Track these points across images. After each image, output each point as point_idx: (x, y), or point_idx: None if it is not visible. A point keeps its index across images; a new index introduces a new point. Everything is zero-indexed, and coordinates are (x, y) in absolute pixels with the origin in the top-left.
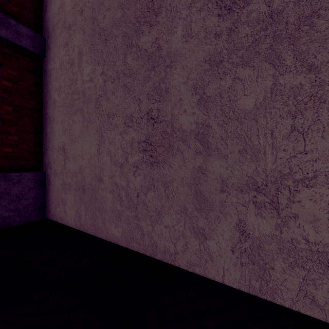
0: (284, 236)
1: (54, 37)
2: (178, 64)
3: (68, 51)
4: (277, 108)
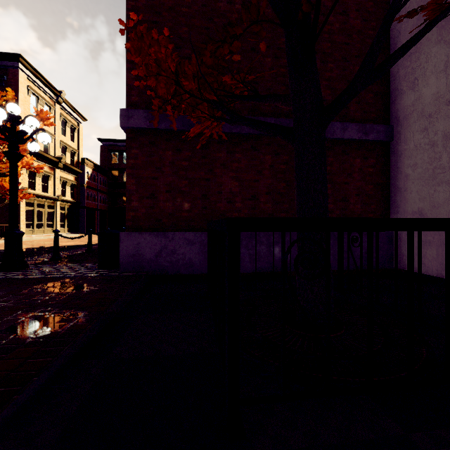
0: None
1: (406, 124)
2: None
3: (427, 135)
4: None
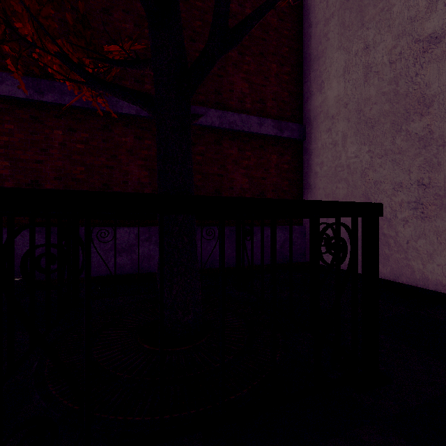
0: None
1: (315, 124)
2: None
3: (331, 135)
4: None
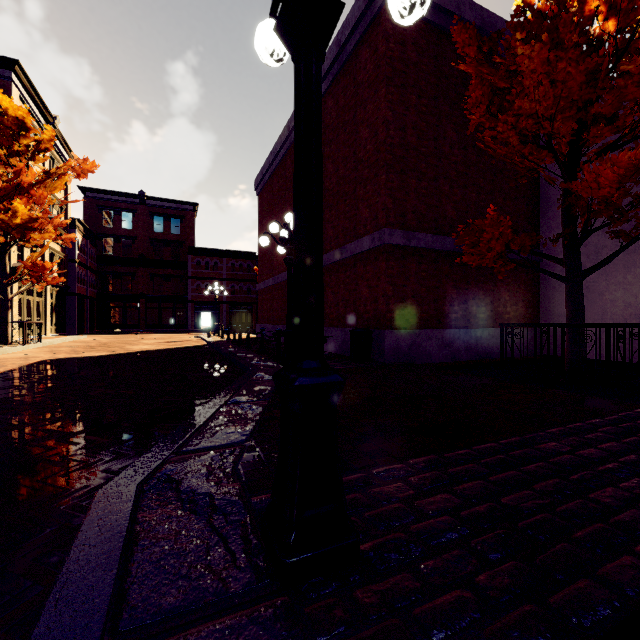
0: None
1: (554, 252)
2: None
3: None
4: None
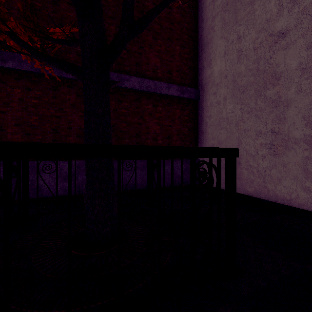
0: None
1: (206, 89)
2: (292, 105)
3: (216, 97)
4: None
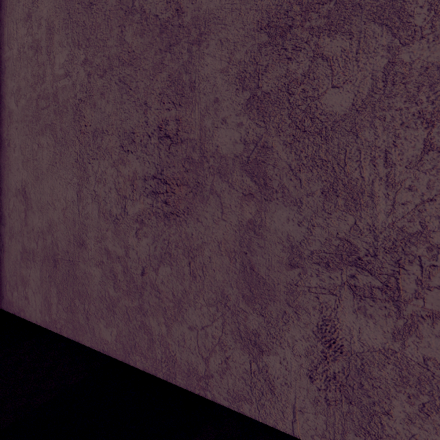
0: (409, 352)
1: (9, 5)
2: (212, 37)
3: (31, 27)
4: (396, 108)
